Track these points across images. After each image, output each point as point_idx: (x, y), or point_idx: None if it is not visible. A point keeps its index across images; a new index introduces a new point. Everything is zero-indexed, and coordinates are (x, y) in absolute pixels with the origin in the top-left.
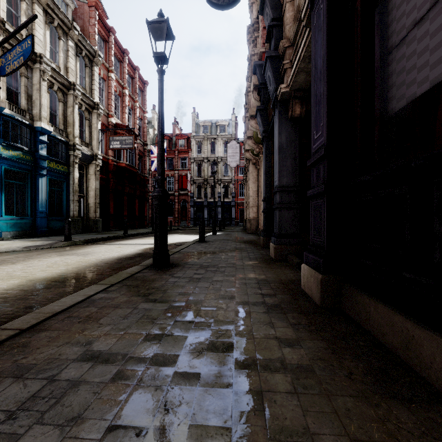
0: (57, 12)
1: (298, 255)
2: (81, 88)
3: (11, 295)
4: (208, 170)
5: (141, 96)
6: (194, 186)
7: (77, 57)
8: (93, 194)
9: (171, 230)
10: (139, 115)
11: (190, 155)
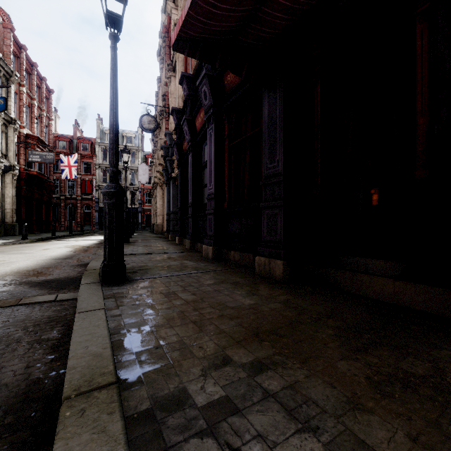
0: None
1: None
2: None
3: (83, 249)
4: None
5: (46, 103)
6: (99, 192)
7: None
8: (10, 201)
9: (84, 233)
10: (45, 123)
11: (95, 161)
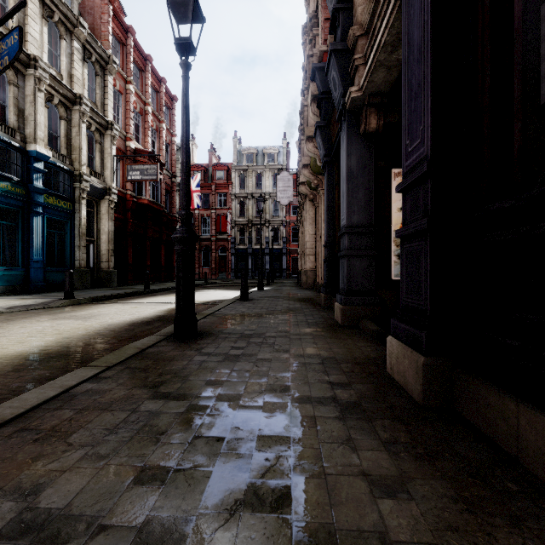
0: (58, 4)
1: (374, 319)
2: (90, 103)
3: None
4: (254, 209)
5: (168, 115)
6: (235, 229)
7: (84, 63)
8: (106, 238)
9: (206, 284)
10: (166, 139)
11: (231, 190)
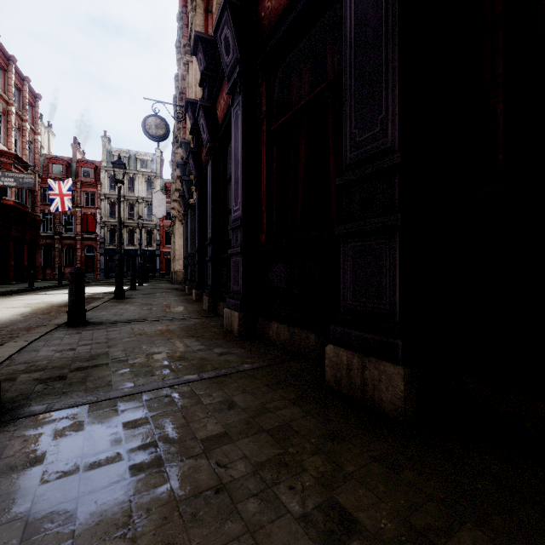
0: None
1: None
2: None
3: (47, 309)
4: (126, 211)
5: (30, 112)
6: (105, 230)
7: None
8: None
9: None
10: (29, 137)
11: (100, 190)
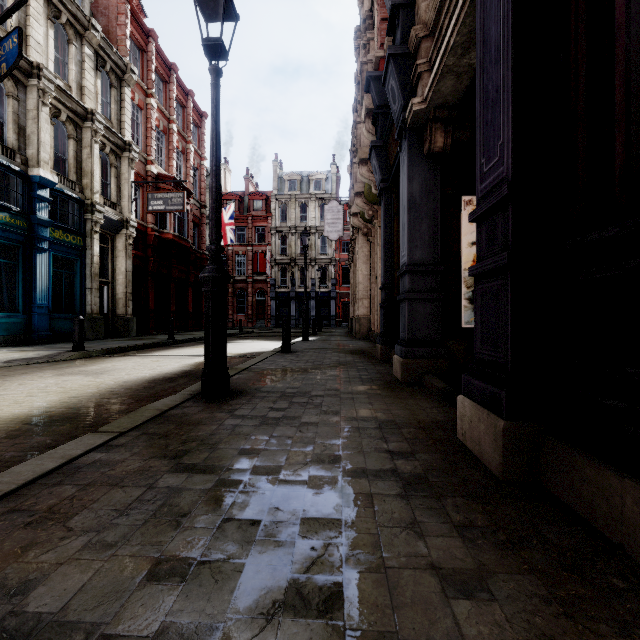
0: (66, 2)
1: (440, 374)
2: (104, 119)
3: None
4: (297, 245)
5: (196, 134)
6: (276, 269)
7: (97, 72)
8: (123, 279)
9: (241, 333)
10: (194, 163)
11: (271, 224)
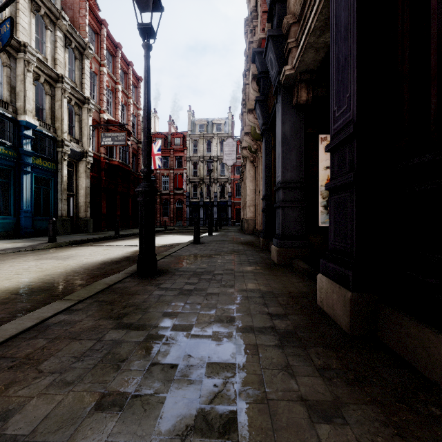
0: (44, 0)
1: (304, 259)
2: (70, 81)
3: None
4: (204, 169)
5: (135, 92)
6: (190, 186)
7: (65, 49)
8: (83, 193)
9: (166, 230)
10: (133, 112)
11: (186, 154)
